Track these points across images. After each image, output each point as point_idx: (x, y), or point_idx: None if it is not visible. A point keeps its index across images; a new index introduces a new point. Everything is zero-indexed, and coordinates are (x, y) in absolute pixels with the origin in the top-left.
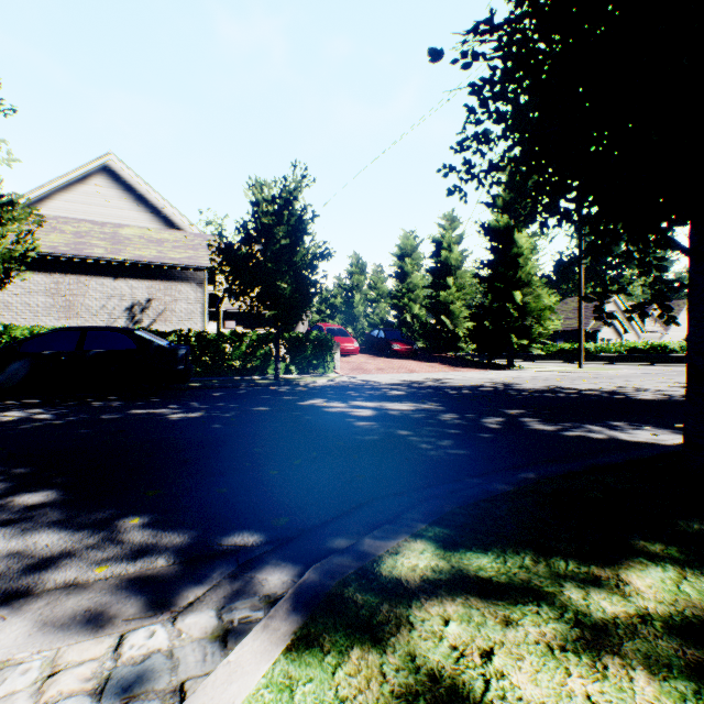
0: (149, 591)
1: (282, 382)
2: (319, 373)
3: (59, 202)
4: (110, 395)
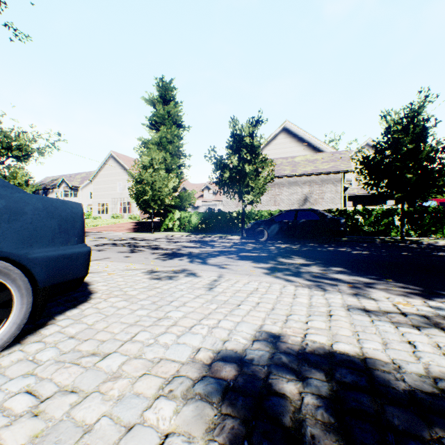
0: (420, 295)
1: (406, 241)
2: (435, 237)
3: (265, 152)
4: (305, 241)
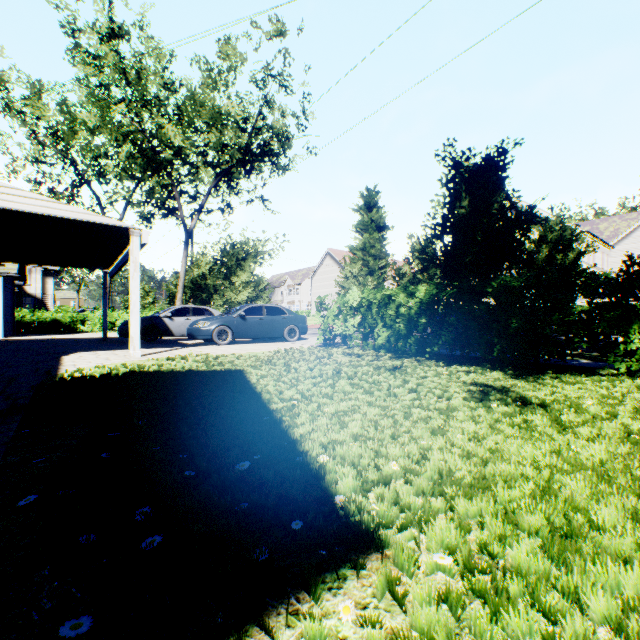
0: None
1: None
2: None
3: None
4: None
